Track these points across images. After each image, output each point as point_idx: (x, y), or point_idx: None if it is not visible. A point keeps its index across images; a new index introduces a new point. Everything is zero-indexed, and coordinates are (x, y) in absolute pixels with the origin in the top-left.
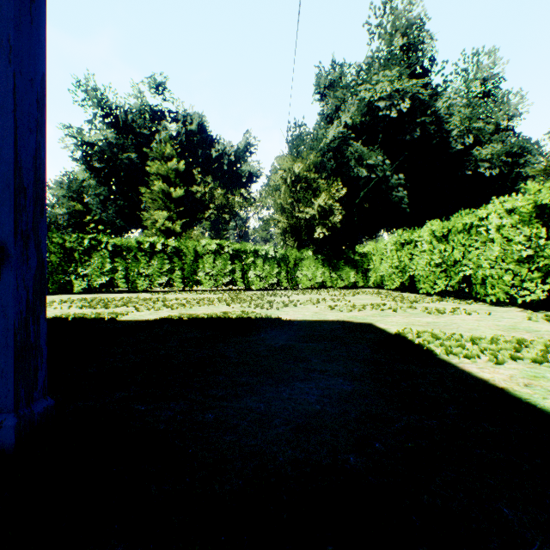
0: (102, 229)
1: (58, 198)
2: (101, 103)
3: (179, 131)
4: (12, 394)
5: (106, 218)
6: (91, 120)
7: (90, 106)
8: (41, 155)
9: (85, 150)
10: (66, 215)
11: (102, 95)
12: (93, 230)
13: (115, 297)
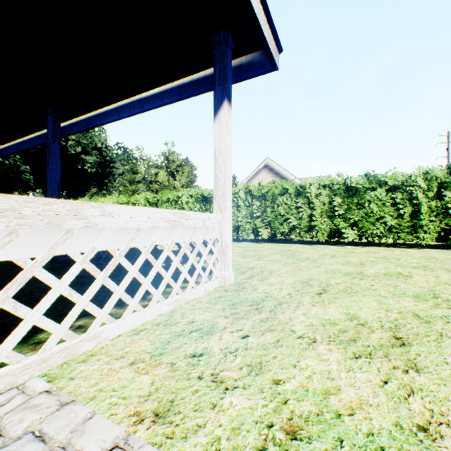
0: None
1: None
2: None
3: None
4: None
5: None
6: None
7: None
8: None
9: None
10: None
11: None
12: None
13: None
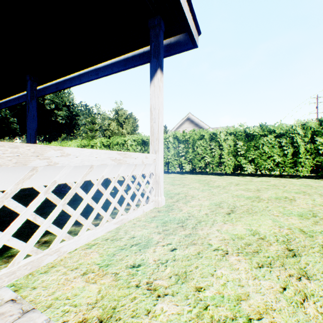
0: None
1: None
2: None
3: None
4: None
5: None
6: None
7: None
8: None
9: None
10: None
11: None
12: None
13: None
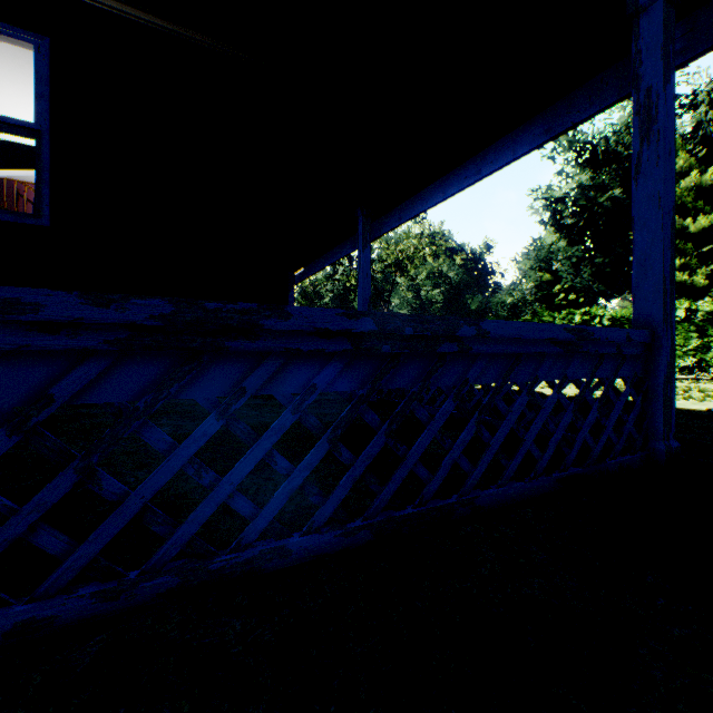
0: (572, 298)
1: (524, 272)
2: (572, 143)
3: (697, 122)
4: (660, 429)
5: (578, 285)
6: (560, 170)
7: (559, 154)
8: (672, 262)
9: (553, 209)
10: (531, 289)
11: (573, 133)
12: (560, 302)
13: (618, 382)
